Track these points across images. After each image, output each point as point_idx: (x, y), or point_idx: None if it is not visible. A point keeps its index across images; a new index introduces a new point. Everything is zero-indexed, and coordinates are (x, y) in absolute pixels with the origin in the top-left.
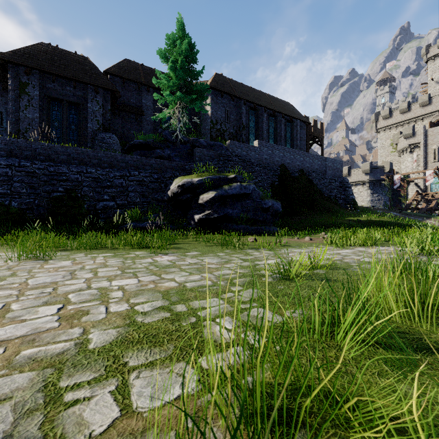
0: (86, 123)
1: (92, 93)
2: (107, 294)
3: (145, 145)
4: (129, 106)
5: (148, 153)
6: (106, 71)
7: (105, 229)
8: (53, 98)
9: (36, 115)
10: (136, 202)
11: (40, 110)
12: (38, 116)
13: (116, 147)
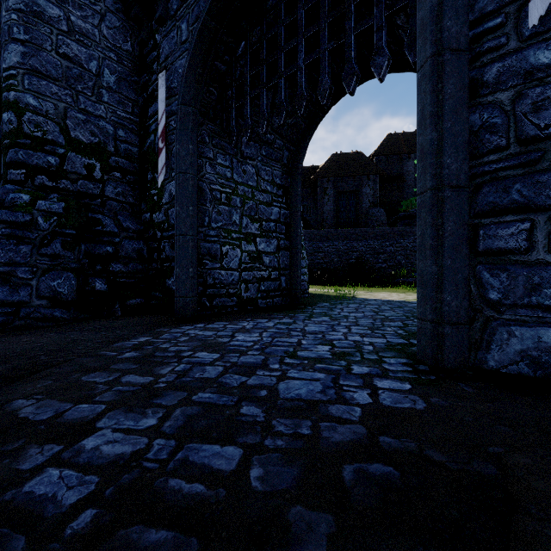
0: (360, 204)
1: (365, 181)
2: (407, 297)
3: (408, 216)
4: (391, 177)
5: (411, 222)
6: (373, 155)
7: (382, 283)
8: (340, 192)
9: (331, 207)
10: (402, 263)
11: (333, 203)
12: (333, 207)
13: (383, 218)
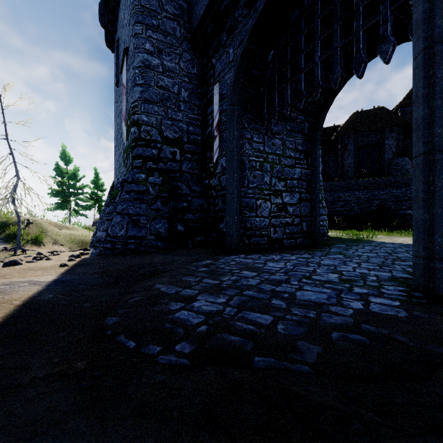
0: (383, 155)
1: (388, 133)
2: None
3: None
4: None
5: None
6: (397, 108)
7: (405, 228)
8: (361, 146)
9: (352, 160)
10: None
11: (354, 157)
12: (353, 161)
13: (408, 166)
